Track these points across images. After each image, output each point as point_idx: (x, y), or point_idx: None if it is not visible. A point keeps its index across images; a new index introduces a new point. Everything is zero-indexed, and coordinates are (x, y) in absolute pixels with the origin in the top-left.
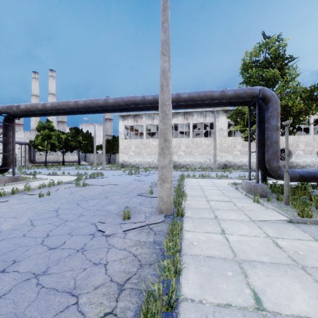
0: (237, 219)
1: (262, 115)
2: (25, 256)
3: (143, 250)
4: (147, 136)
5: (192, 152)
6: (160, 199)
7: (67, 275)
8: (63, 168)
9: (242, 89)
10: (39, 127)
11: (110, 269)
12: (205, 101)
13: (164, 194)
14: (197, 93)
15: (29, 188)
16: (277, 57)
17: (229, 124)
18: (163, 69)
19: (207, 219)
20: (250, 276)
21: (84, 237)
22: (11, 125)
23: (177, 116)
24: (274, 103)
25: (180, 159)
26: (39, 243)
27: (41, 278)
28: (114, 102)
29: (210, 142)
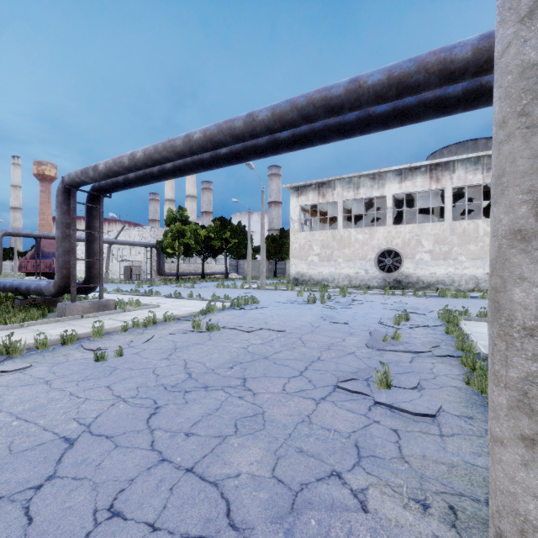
0: None
1: None
2: None
3: None
4: (345, 224)
5: (450, 254)
6: None
7: None
8: (201, 285)
9: None
10: (168, 220)
11: None
12: None
13: None
14: None
15: (100, 331)
16: None
17: None
18: None
19: None
20: None
21: None
22: (97, 209)
23: (413, 175)
24: None
25: (421, 269)
26: None
27: None
28: (269, 116)
29: None
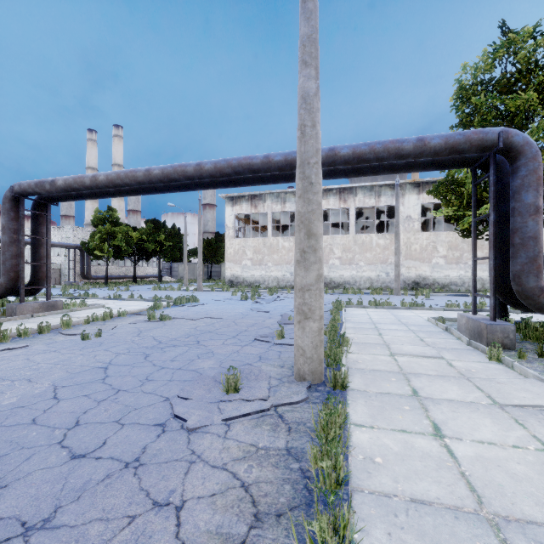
0: (463, 399)
1: (500, 185)
2: (21, 472)
3: (264, 473)
4: (274, 232)
5: (354, 260)
6: (299, 352)
7: (91, 534)
8: (134, 288)
9: (461, 133)
10: (96, 220)
11: (187, 522)
12: (386, 160)
13: (307, 341)
14: (369, 146)
15: (69, 323)
16: (533, 68)
17: (422, 210)
18: (305, 94)
19: (397, 398)
20: None
21: (145, 432)
22: (44, 216)
23: (327, 195)
24: (529, 159)
25: (333, 272)
26: (57, 442)
27: (34, 541)
28: (213, 168)
29: (388, 242)
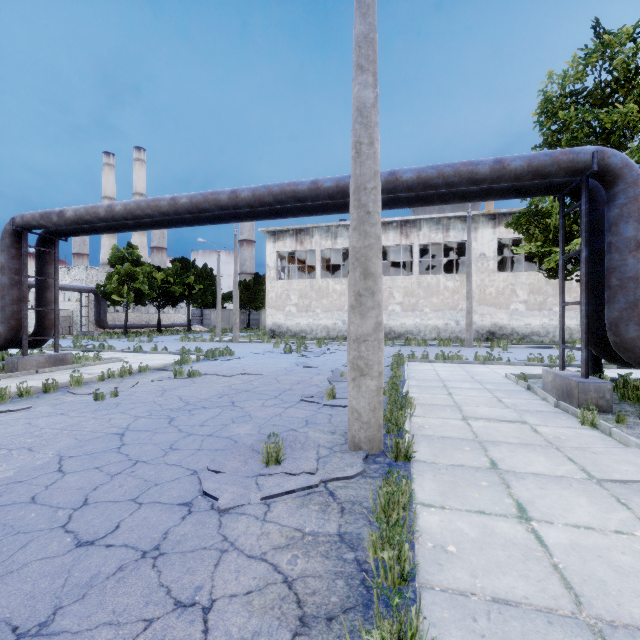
0: (552, 473)
1: (594, 216)
2: (14, 564)
3: (311, 564)
4: (324, 273)
5: (417, 306)
6: (354, 416)
7: None
8: (158, 339)
9: (547, 154)
10: (114, 259)
11: (216, 627)
12: (457, 186)
13: (363, 403)
14: (437, 169)
15: (80, 380)
16: (633, 76)
17: (498, 246)
18: (361, 105)
19: (472, 471)
20: None
21: (167, 513)
22: (51, 253)
23: (386, 229)
24: (629, 184)
25: (393, 320)
26: (60, 525)
27: None
28: (250, 196)
29: (458, 285)
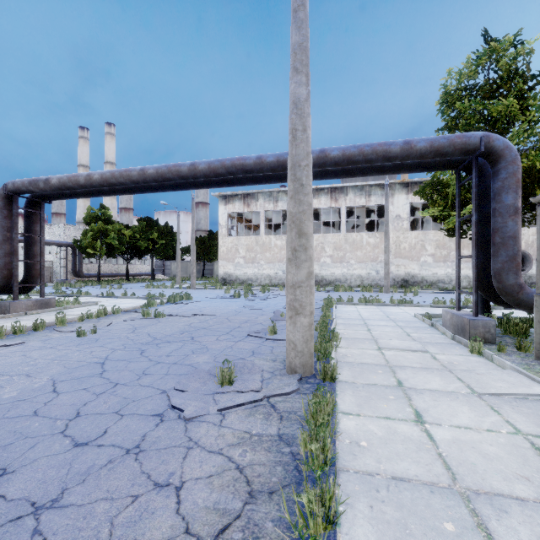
0: (444, 389)
1: (483, 187)
2: (26, 459)
3: (257, 456)
4: (267, 230)
5: (344, 259)
6: (291, 346)
7: (97, 512)
8: (127, 286)
9: (445, 137)
10: (88, 218)
11: (186, 500)
12: (374, 162)
13: (298, 336)
14: (358, 148)
15: (63, 320)
16: (513, 76)
17: (411, 209)
18: (296, 99)
19: (383, 389)
20: (498, 538)
21: (144, 421)
22: (37, 214)
23: (319, 194)
24: (509, 163)
25: (324, 270)
26: (59, 432)
27: (45, 518)
28: (207, 168)
29: (378, 241)
